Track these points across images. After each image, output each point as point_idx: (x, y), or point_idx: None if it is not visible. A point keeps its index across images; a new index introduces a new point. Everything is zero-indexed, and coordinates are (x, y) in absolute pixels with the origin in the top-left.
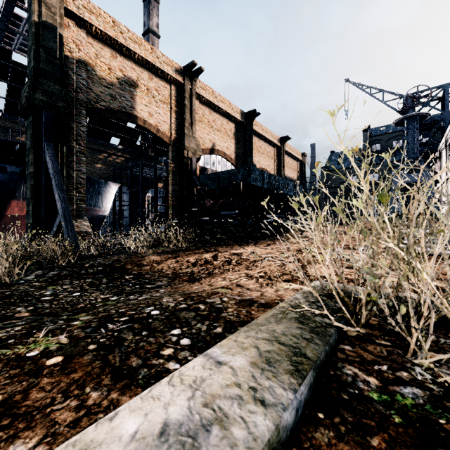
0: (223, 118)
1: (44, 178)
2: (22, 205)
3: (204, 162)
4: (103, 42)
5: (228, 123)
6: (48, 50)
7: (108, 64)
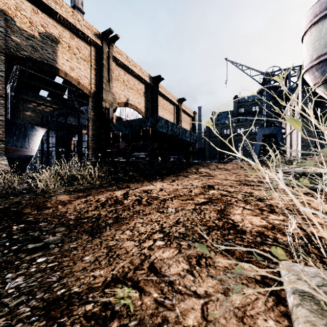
0: (136, 79)
1: None
2: None
3: (119, 113)
4: None
5: (139, 84)
6: None
7: (29, 17)
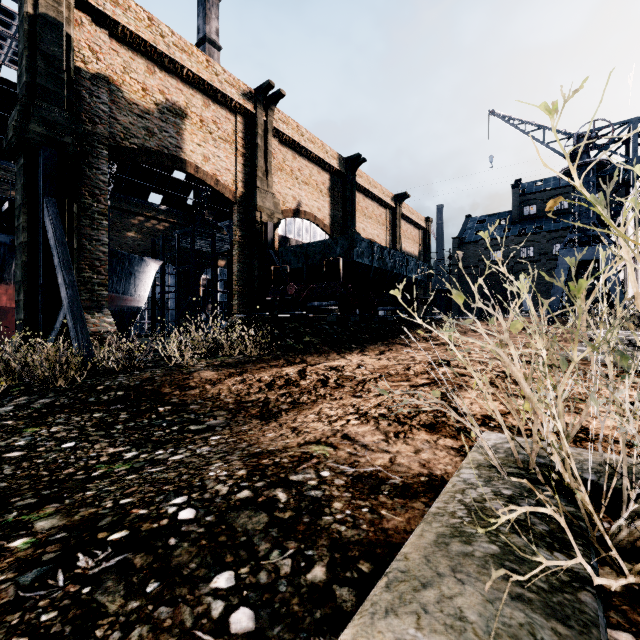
0: (313, 165)
1: (42, 252)
2: (13, 292)
3: (285, 230)
4: (134, 49)
5: (321, 173)
6: (48, 58)
7: (142, 82)
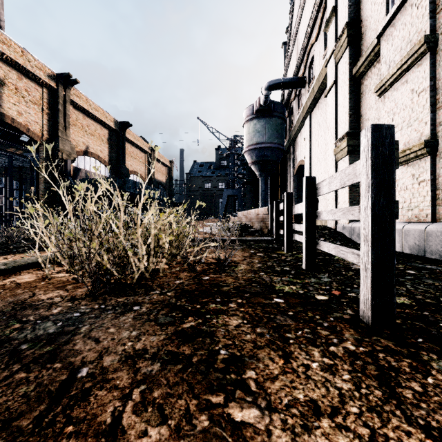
0: (97, 124)
1: None
2: None
3: (77, 163)
4: None
5: (102, 129)
6: None
7: None
